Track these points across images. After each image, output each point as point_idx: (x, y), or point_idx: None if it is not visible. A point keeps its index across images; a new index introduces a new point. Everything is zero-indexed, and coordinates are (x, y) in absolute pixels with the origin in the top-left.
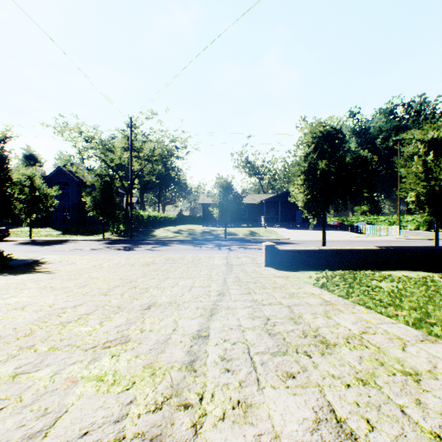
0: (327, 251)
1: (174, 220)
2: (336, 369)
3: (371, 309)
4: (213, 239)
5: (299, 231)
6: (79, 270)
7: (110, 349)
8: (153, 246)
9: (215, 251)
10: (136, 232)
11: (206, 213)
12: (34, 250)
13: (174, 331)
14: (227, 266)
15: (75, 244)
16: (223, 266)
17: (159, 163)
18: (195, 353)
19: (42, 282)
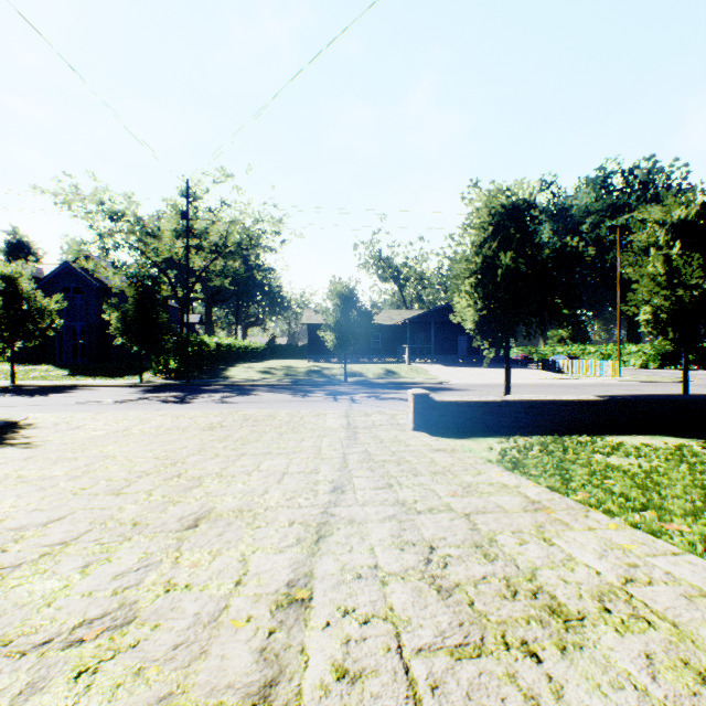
0: (516, 403)
1: (261, 352)
2: (609, 703)
3: (615, 516)
4: (324, 383)
5: (463, 370)
6: (86, 440)
7: (82, 648)
8: (224, 395)
9: (329, 403)
10: (197, 371)
11: (313, 340)
12: (15, 403)
13: (237, 588)
14: (348, 431)
15: (90, 393)
16: (341, 430)
17: (235, 257)
18: (278, 658)
19: (6, 466)
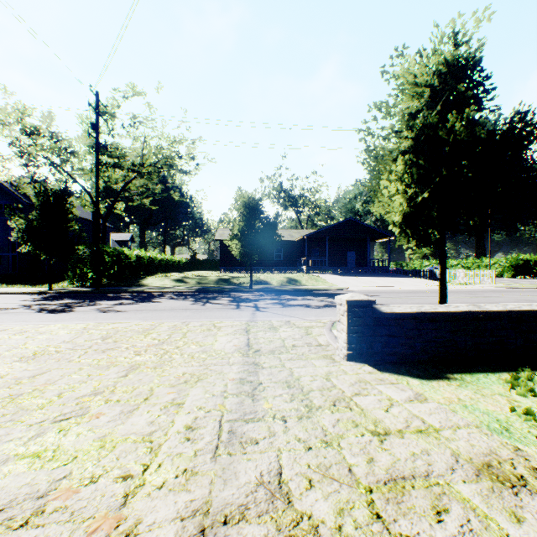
0: (500, 315)
1: (183, 265)
2: None
3: None
4: (231, 289)
5: (356, 278)
6: None
7: None
8: (120, 302)
9: (229, 311)
10: (115, 280)
11: (225, 253)
12: None
13: None
14: (246, 361)
15: None
16: (235, 357)
17: (152, 177)
18: None
19: None
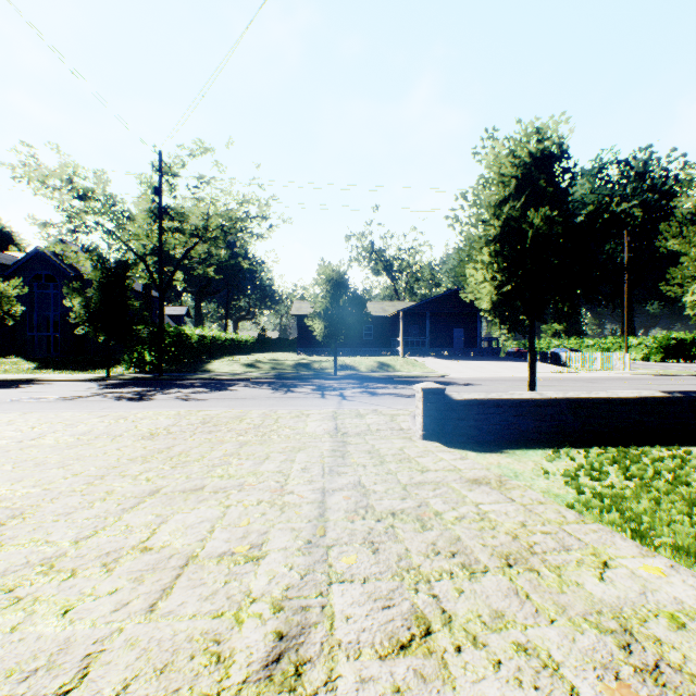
0: (559, 401)
1: (250, 345)
2: None
3: None
4: (312, 376)
5: (462, 363)
6: None
7: None
8: (195, 390)
9: (314, 400)
10: (176, 365)
11: (303, 332)
12: None
13: None
14: (335, 440)
15: (41, 388)
16: (326, 438)
17: (218, 242)
18: None
19: None
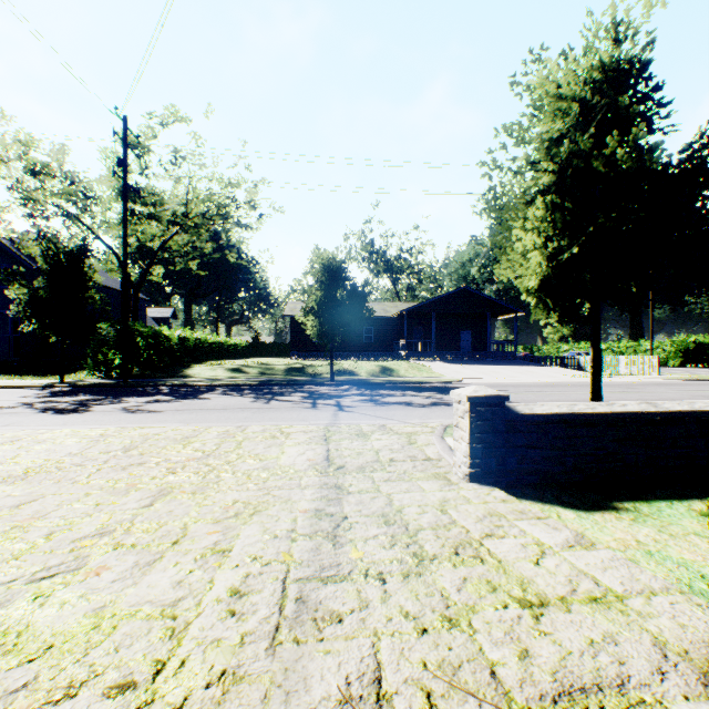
0: (685, 417)
1: (242, 350)
2: None
3: None
4: (305, 382)
5: (472, 367)
6: None
7: None
8: (155, 399)
9: (302, 411)
10: (150, 369)
11: (297, 334)
12: None
13: None
14: (324, 483)
15: None
16: (309, 477)
17: (200, 231)
18: None
19: None
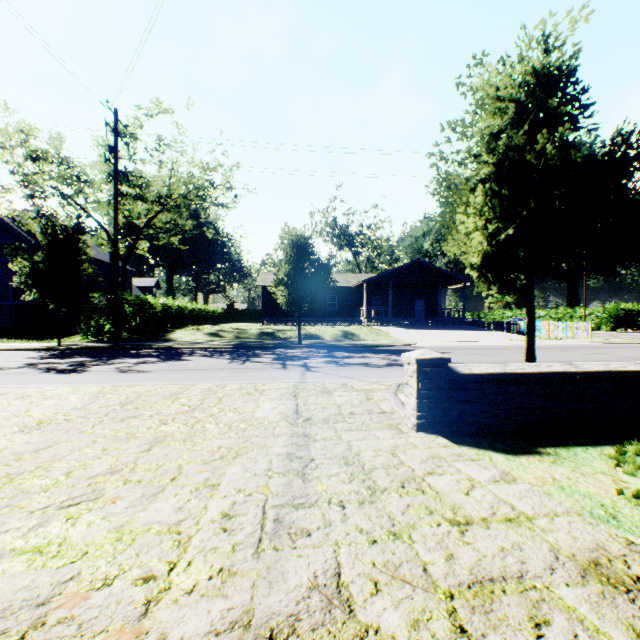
0: (601, 376)
1: (218, 316)
2: None
3: None
4: (275, 345)
5: (425, 332)
6: None
7: None
8: (143, 360)
9: (274, 371)
10: (137, 334)
11: (268, 302)
12: None
13: None
14: (294, 432)
15: None
16: (281, 427)
17: (181, 210)
18: None
19: None
